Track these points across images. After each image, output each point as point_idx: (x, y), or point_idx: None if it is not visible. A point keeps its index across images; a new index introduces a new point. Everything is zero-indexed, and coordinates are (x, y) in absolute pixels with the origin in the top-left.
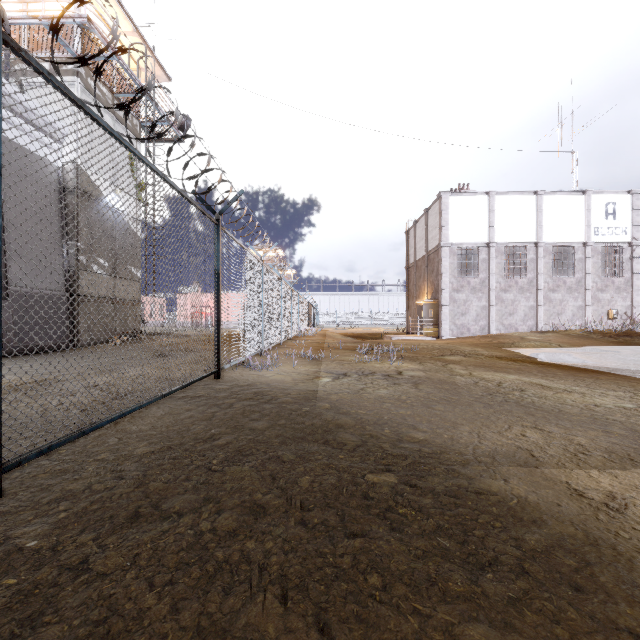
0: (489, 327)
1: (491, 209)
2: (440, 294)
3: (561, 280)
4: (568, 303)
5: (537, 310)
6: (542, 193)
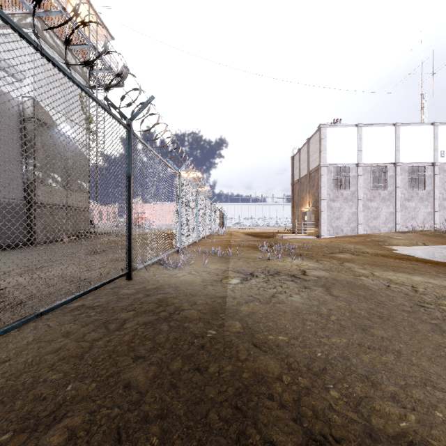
0: (358, 228)
1: (359, 137)
2: (320, 203)
3: (414, 192)
4: (420, 210)
5: (396, 215)
6: (400, 125)
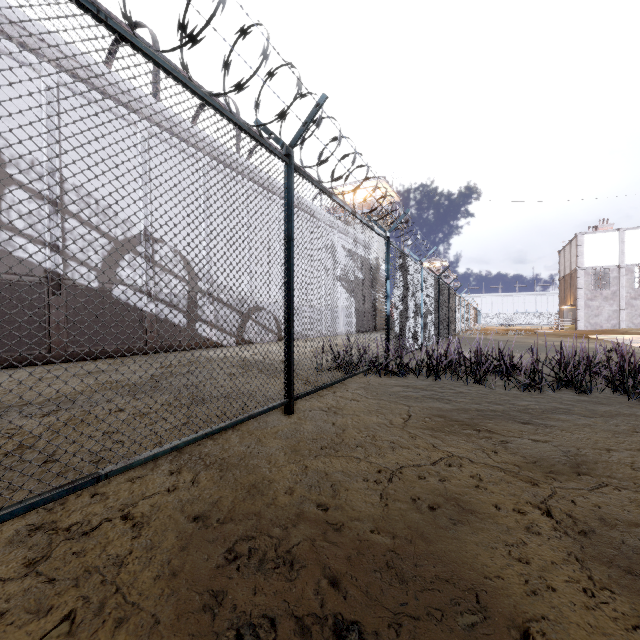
0: (619, 325)
1: (621, 241)
2: (576, 302)
3: None
4: None
5: None
6: None
